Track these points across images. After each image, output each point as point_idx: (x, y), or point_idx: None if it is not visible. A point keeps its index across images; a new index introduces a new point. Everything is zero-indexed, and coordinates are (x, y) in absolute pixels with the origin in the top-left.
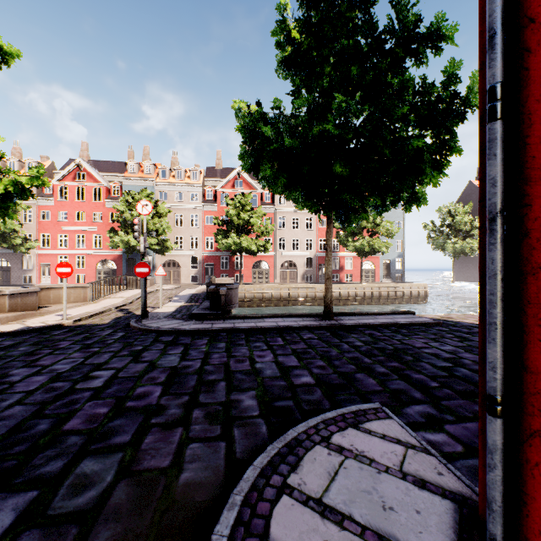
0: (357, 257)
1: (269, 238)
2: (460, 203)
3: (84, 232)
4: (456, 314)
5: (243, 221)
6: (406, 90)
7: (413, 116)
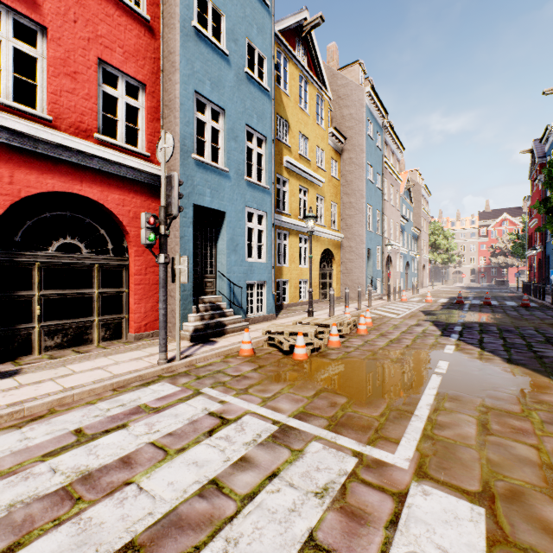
0: None
1: None
2: None
3: None
4: None
5: (508, 249)
6: None
7: None
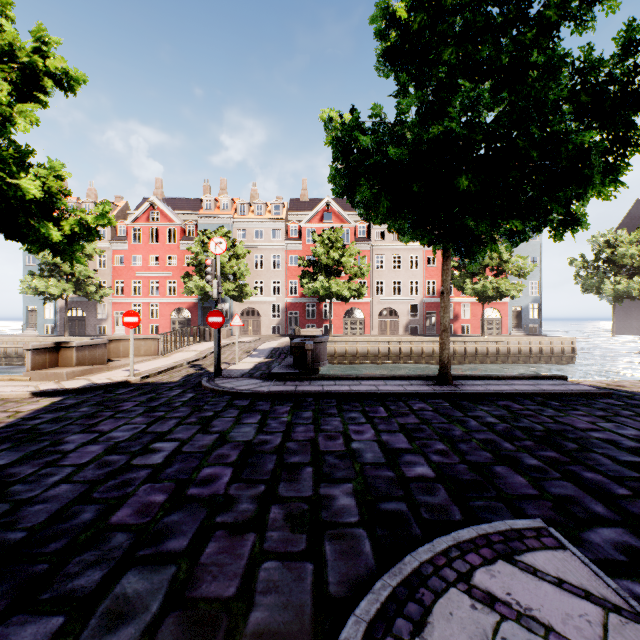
0: (477, 303)
1: (364, 281)
2: (623, 229)
3: (157, 278)
4: (630, 381)
5: (333, 260)
6: (557, 72)
7: (569, 106)
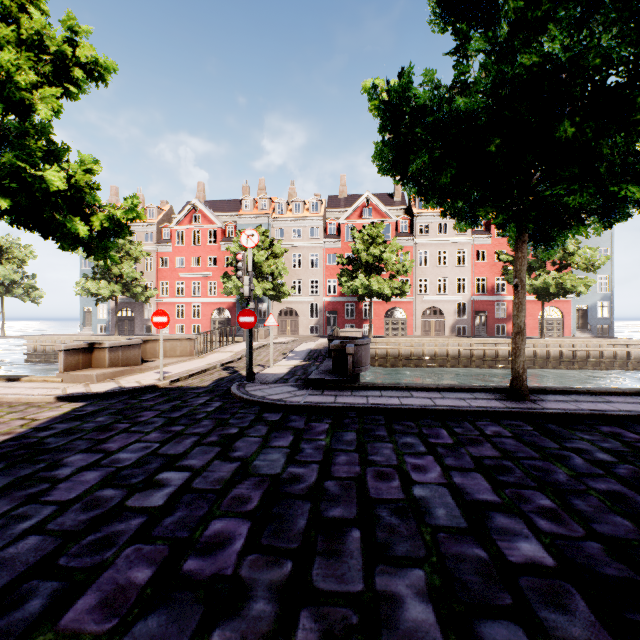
0: (534, 301)
1: (405, 279)
2: None
3: (199, 279)
4: None
5: (373, 257)
6: None
7: None
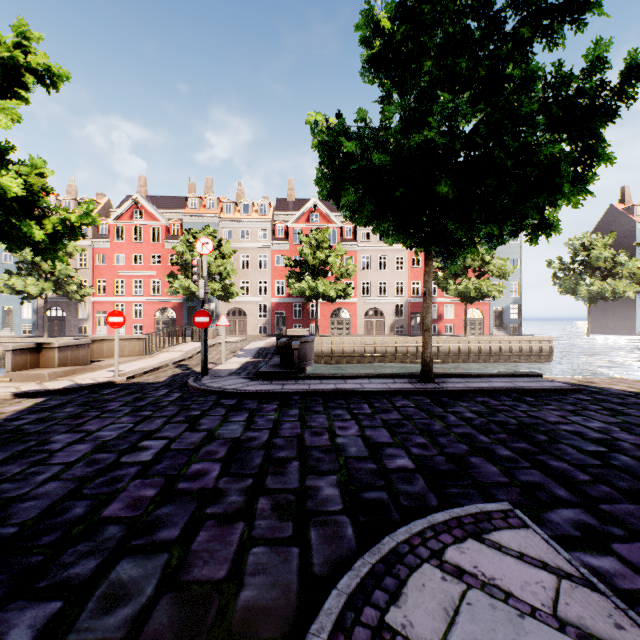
0: (460, 303)
1: (350, 282)
2: (597, 233)
3: (141, 277)
4: (600, 378)
5: (320, 261)
6: (532, 85)
7: (542, 117)
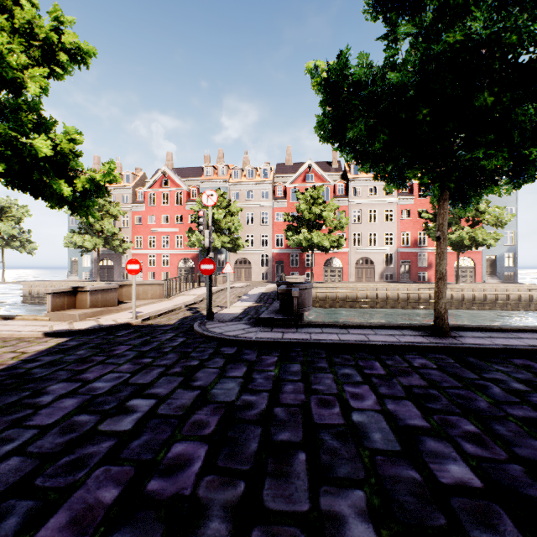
0: (451, 252)
1: (341, 234)
2: None
3: (168, 234)
4: None
5: (315, 215)
6: None
7: None
